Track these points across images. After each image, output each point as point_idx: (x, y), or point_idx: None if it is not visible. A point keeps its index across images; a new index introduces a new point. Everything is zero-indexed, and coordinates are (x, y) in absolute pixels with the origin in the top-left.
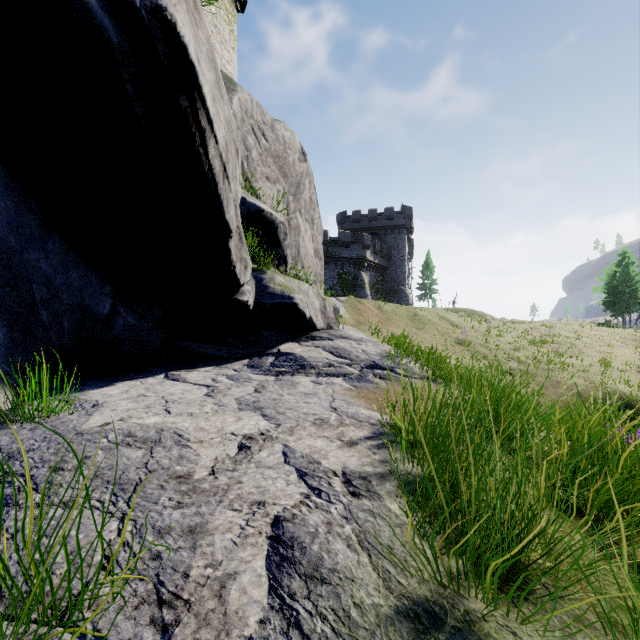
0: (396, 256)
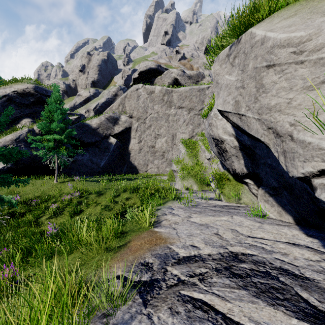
0: None
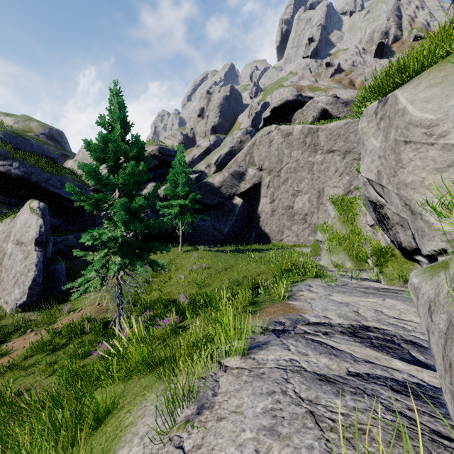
0: None
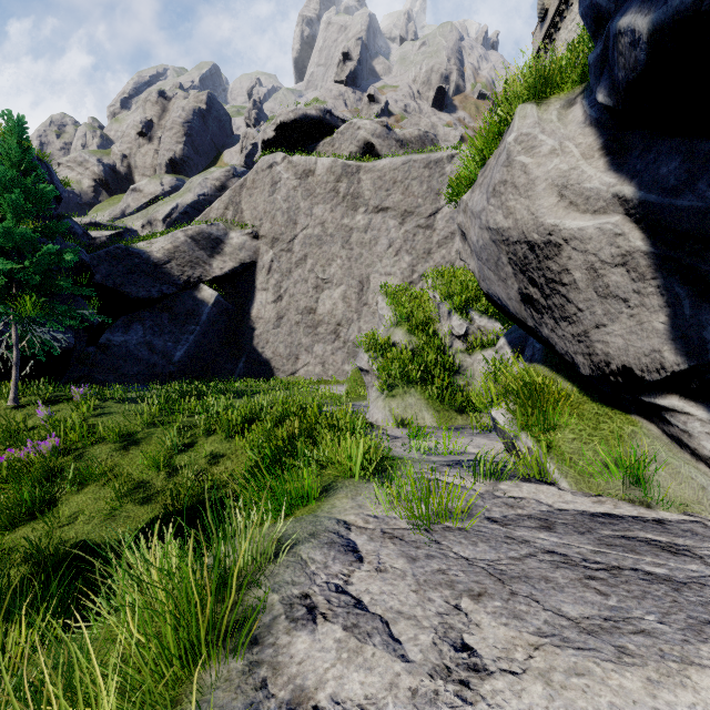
0: None
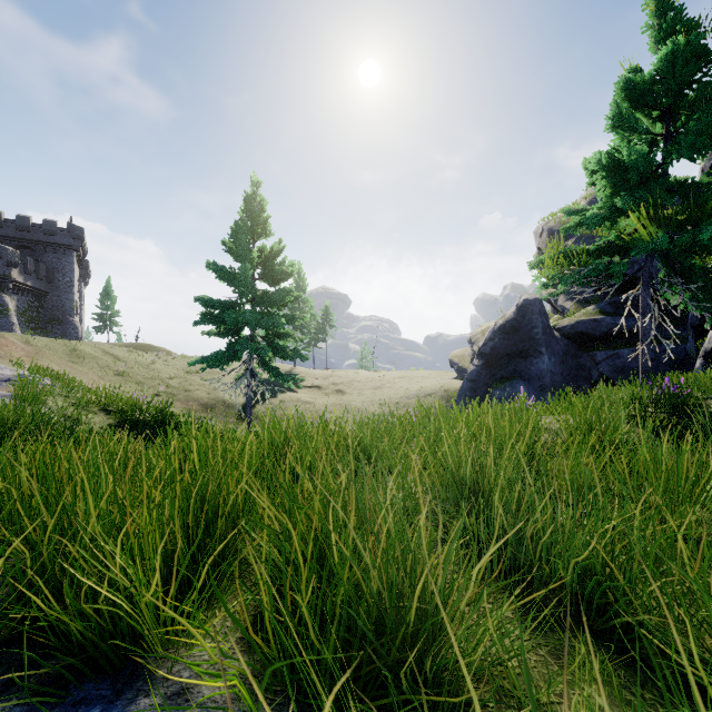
0: (61, 280)
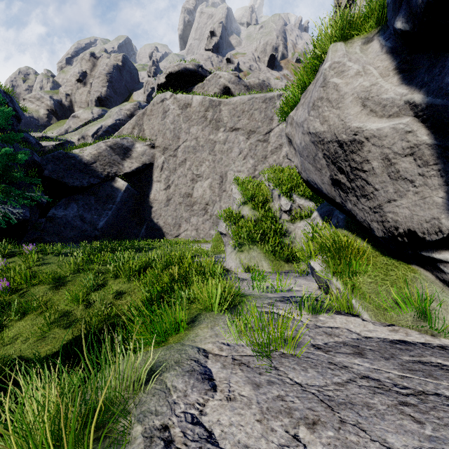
0: None
